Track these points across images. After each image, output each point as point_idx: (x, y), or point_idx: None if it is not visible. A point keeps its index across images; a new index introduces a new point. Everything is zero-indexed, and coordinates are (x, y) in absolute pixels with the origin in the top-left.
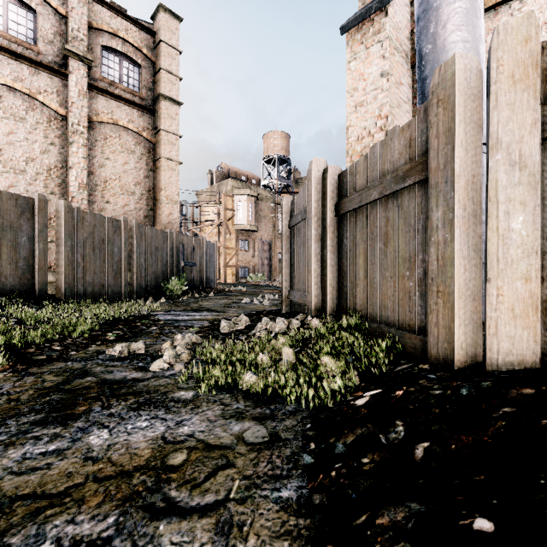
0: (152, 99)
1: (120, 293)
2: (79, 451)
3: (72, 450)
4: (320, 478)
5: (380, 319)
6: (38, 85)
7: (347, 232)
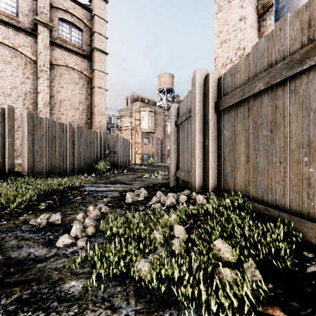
0: (90, 51)
1: (66, 171)
2: None
3: None
4: None
5: (266, 201)
6: (19, 41)
7: (227, 124)
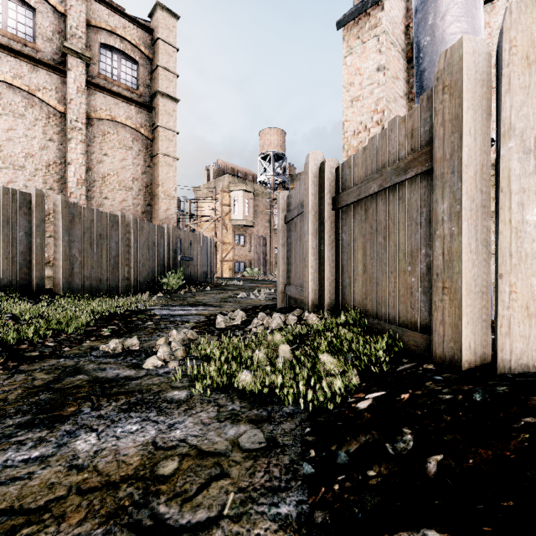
0: (150, 96)
1: (117, 288)
2: (64, 458)
3: (56, 457)
4: (321, 491)
5: (380, 315)
6: (37, 81)
7: (345, 227)
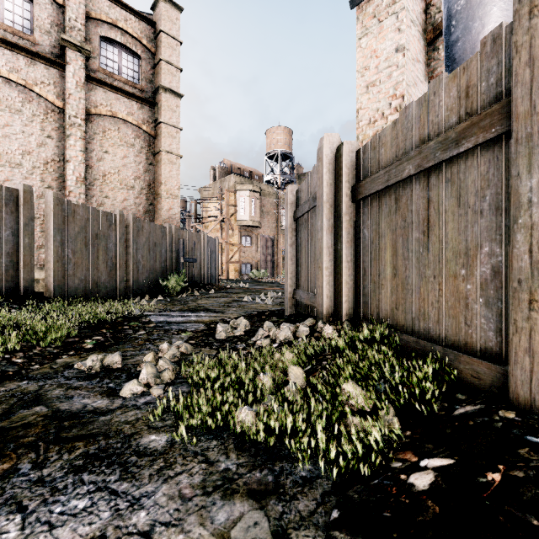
0: (152, 91)
1: (115, 291)
2: None
3: None
4: None
5: (417, 331)
6: (35, 76)
7: (368, 221)
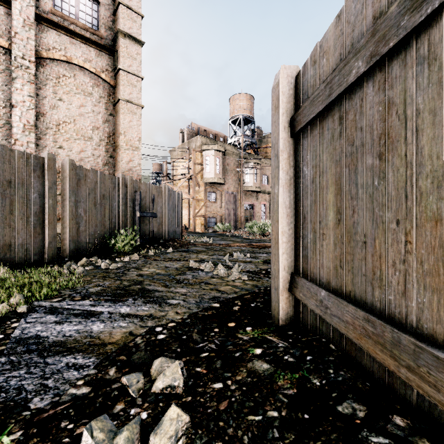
0: (112, 39)
1: (42, 254)
2: None
3: None
4: None
5: None
6: None
7: None
